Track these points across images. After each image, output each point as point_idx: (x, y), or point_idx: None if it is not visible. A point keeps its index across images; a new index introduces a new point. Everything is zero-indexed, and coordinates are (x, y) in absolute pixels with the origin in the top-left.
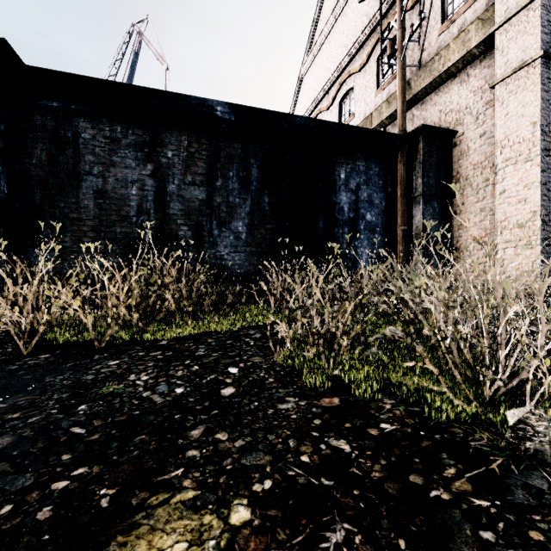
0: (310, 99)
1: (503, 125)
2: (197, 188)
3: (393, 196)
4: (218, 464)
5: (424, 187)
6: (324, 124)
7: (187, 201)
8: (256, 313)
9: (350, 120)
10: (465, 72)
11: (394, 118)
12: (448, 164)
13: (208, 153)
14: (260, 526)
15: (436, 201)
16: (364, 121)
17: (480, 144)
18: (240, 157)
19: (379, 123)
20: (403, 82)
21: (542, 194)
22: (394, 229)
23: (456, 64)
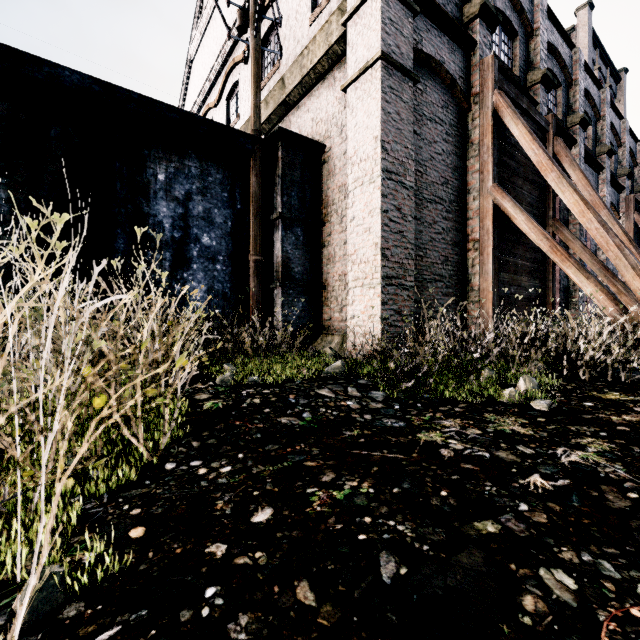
0: (198, 90)
1: (353, 137)
2: None
3: (245, 216)
4: None
5: (283, 207)
6: (120, 92)
7: None
8: None
9: (236, 121)
10: (332, 75)
11: (273, 123)
12: (317, 184)
13: None
14: None
15: (301, 228)
16: (246, 124)
17: (344, 162)
18: None
19: None
20: (256, 67)
21: (383, 223)
22: (246, 259)
23: (322, 61)
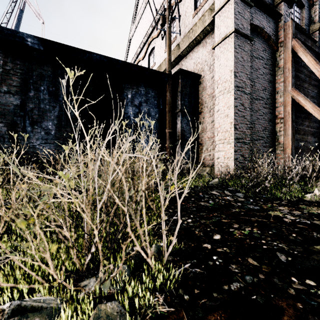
0: (134, 52)
1: (218, 71)
2: (12, 96)
3: (164, 111)
4: None
5: (181, 106)
6: (114, 61)
7: (2, 104)
8: (32, 188)
9: (153, 66)
10: (205, 40)
11: (173, 66)
12: (197, 94)
13: (22, 71)
14: None
15: (189, 116)
16: (159, 67)
17: (211, 83)
18: (50, 77)
19: (165, 68)
20: (169, 41)
21: (235, 112)
22: (164, 131)
23: (200, 35)
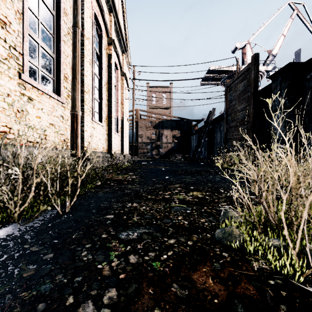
0: None
1: None
2: None
3: None
4: (212, 195)
5: None
6: None
7: None
8: None
9: None
10: None
11: None
12: None
13: None
14: (198, 196)
15: None
16: None
17: None
18: None
19: None
20: None
21: None
22: None
23: None
